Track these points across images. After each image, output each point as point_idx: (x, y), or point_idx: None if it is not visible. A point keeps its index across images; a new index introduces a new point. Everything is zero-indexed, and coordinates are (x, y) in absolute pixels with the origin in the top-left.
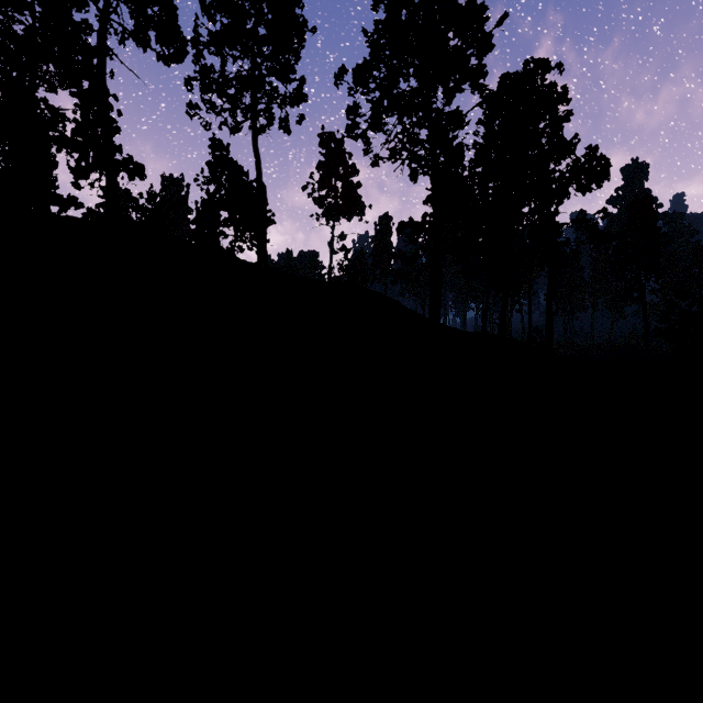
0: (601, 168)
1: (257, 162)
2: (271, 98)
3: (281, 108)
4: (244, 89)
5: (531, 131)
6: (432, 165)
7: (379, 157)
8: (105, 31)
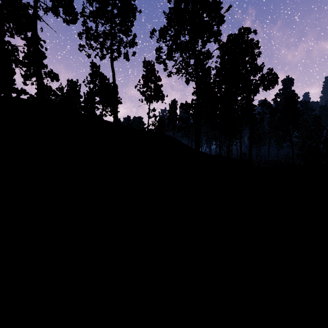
0: (274, 79)
1: (113, 73)
2: (120, 43)
3: (125, 48)
4: (106, 38)
5: (242, 61)
6: (196, 76)
7: (171, 72)
8: (37, 6)
